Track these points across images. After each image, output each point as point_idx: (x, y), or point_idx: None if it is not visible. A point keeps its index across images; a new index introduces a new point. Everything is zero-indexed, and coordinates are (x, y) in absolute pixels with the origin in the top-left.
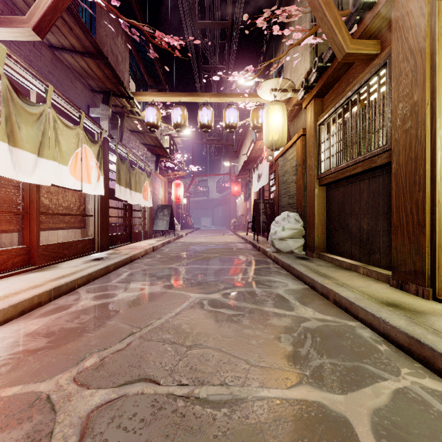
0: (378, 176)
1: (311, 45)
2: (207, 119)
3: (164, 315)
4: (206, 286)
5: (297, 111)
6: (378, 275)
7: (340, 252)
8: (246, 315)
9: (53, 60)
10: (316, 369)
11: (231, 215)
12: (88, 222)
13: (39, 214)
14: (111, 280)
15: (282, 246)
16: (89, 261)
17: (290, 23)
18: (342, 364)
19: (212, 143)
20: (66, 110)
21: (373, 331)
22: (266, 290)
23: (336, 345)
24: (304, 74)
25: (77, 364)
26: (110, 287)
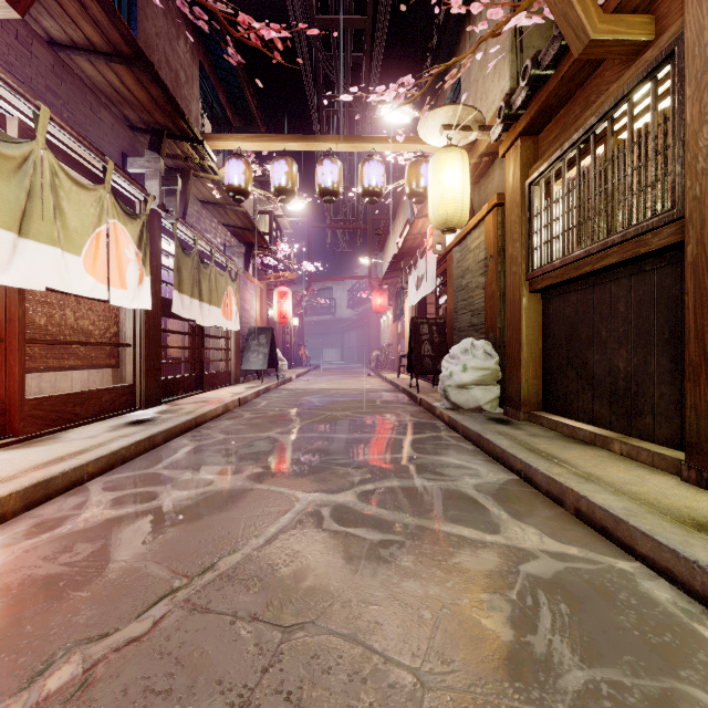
0: (649, 271)
1: (513, 49)
2: (331, 179)
3: (243, 545)
4: (327, 475)
5: (485, 166)
6: (654, 457)
7: (569, 411)
8: (406, 543)
9: (55, 67)
10: (580, 703)
11: (372, 344)
12: (124, 357)
13: (24, 342)
14: (155, 462)
15: (463, 399)
16: (120, 426)
17: (473, 16)
18: (636, 684)
19: (340, 227)
20: (79, 156)
21: (676, 587)
22: (440, 485)
23: (607, 626)
24: (499, 100)
25: (29, 683)
26: (149, 478)
